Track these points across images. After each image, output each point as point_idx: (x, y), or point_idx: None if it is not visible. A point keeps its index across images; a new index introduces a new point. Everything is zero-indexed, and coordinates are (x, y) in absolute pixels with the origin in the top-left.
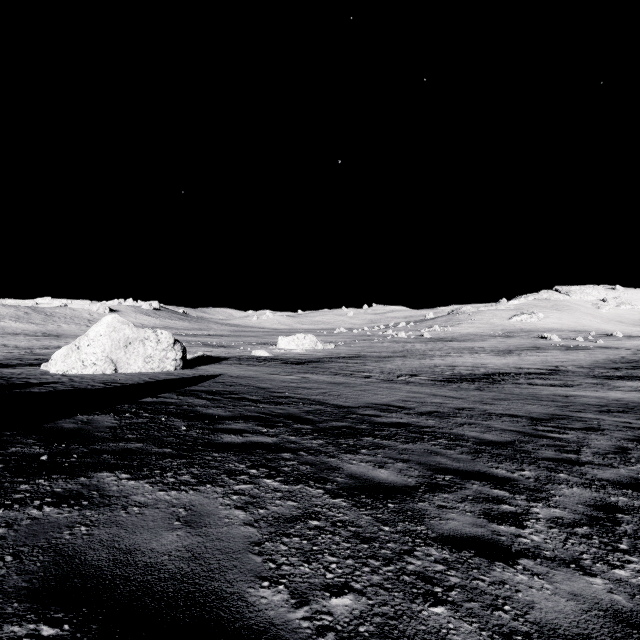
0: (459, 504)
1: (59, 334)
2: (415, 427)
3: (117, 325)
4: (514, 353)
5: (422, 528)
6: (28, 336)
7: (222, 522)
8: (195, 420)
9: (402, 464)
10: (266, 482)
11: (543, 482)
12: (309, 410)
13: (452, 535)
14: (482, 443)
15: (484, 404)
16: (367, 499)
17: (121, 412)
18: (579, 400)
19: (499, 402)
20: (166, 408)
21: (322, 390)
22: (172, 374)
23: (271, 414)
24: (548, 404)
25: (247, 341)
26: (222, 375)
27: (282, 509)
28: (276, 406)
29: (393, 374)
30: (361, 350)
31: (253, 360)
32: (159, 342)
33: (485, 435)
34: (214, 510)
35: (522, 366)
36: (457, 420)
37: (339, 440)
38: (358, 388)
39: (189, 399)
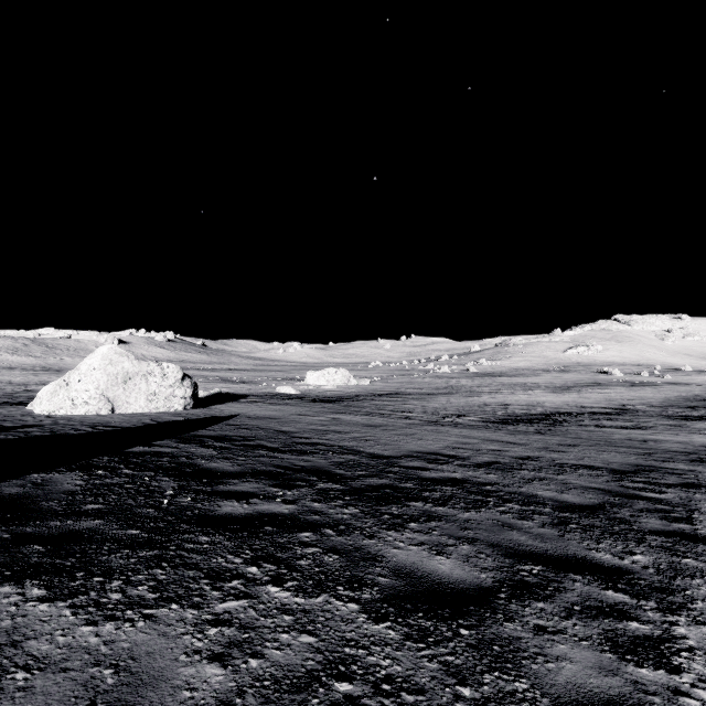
0: (565, 622)
1: (60, 368)
2: (474, 485)
3: (114, 357)
4: (573, 390)
5: (523, 686)
6: (25, 370)
7: (176, 701)
8: (190, 479)
9: (468, 547)
10: (270, 592)
11: (669, 574)
12: (340, 461)
13: (575, 700)
14: (564, 508)
15: (551, 452)
16: (426, 620)
17: (94, 468)
18: (660, 446)
19: (568, 449)
20: (157, 461)
21: (356, 434)
22: (179, 415)
23: (291, 468)
24: (626, 451)
25: (271, 376)
26: (238, 416)
27: (290, 655)
28: (299, 456)
29: (438, 414)
30: (400, 386)
31: (277, 398)
32: (165, 377)
33: (564, 495)
34: (169, 668)
35: (584, 405)
36: (524, 474)
37: (379, 507)
38: (398, 432)
39: (191, 448)
